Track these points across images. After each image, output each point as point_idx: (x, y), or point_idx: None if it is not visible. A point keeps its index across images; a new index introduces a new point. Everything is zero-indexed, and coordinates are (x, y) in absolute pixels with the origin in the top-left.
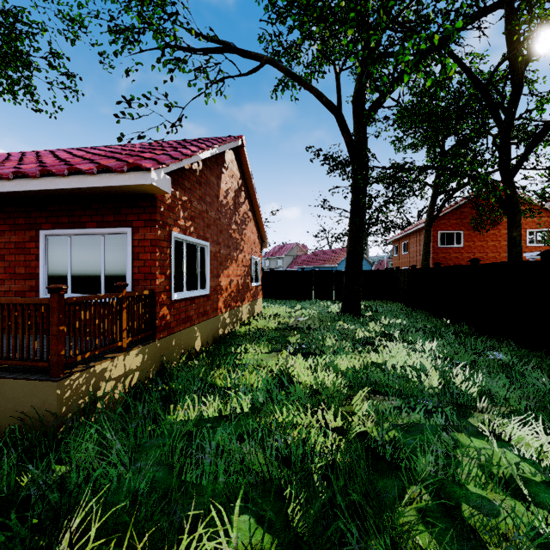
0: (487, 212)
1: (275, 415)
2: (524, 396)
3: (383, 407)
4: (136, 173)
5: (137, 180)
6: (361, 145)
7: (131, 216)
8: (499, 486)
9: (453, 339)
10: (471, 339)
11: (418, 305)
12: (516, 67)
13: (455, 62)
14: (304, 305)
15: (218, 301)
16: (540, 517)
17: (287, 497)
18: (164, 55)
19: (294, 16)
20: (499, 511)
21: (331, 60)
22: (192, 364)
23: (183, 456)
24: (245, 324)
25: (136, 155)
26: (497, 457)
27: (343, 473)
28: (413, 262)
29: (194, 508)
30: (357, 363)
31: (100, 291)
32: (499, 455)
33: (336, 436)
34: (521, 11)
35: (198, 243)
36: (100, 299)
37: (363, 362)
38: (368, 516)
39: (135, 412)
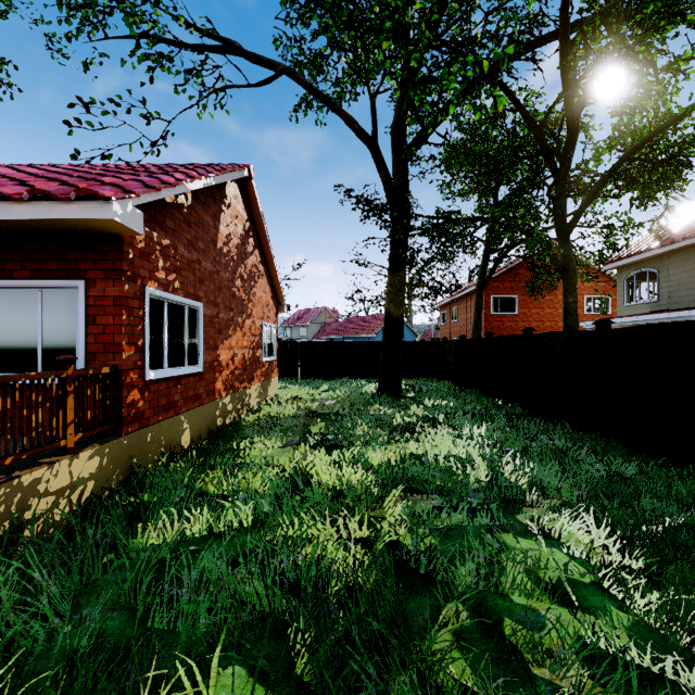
0: (544, 275)
1: (284, 528)
2: (577, 485)
3: (421, 509)
4: (89, 202)
5: (92, 213)
6: (401, 188)
7: (85, 264)
8: (546, 593)
9: (504, 423)
10: (524, 421)
11: (467, 383)
12: (572, 109)
13: (507, 96)
14: (333, 385)
15: (216, 381)
16: (587, 625)
17: (292, 635)
18: (140, 46)
19: (317, 17)
20: (545, 623)
21: (364, 78)
22: (174, 467)
23: (151, 594)
24: (254, 411)
25: (92, 178)
26: (545, 559)
27: (365, 595)
28: (464, 332)
29: (162, 665)
30: (393, 456)
31: (37, 369)
32: (548, 556)
33: (360, 549)
34: (576, 45)
35: (185, 304)
36: (31, 380)
37: (400, 454)
38: (391, 648)
39: (84, 537)
